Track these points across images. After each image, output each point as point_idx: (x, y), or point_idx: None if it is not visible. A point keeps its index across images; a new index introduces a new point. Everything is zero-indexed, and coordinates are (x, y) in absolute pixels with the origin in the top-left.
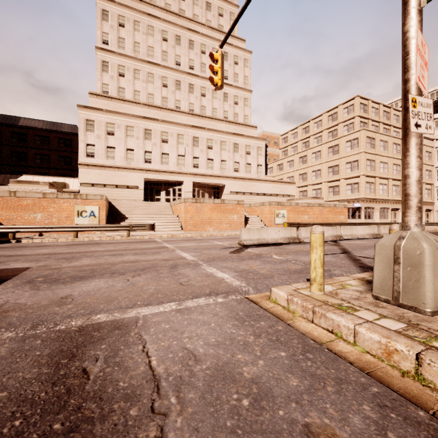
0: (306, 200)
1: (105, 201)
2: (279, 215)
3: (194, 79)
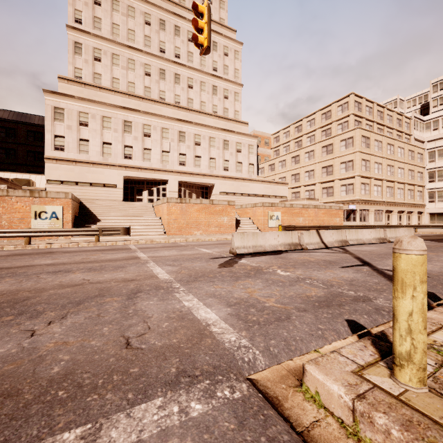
0: (300, 202)
1: (71, 200)
2: (273, 218)
3: (180, 68)
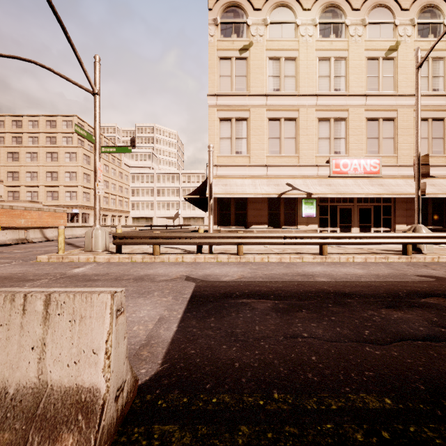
0: (22, 204)
1: None
2: None
3: None
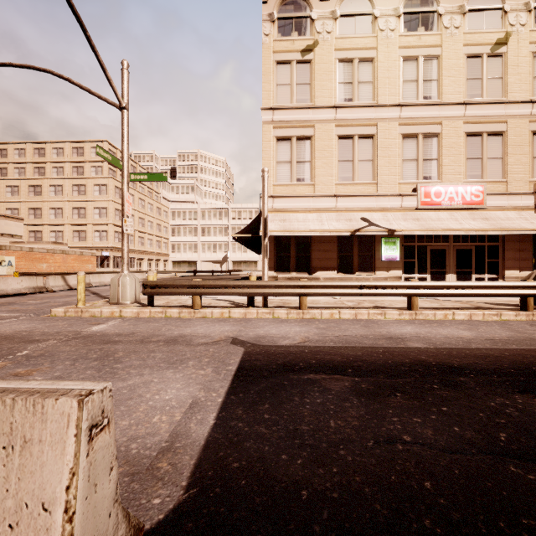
0: (44, 245)
1: None
2: (3, 263)
3: None
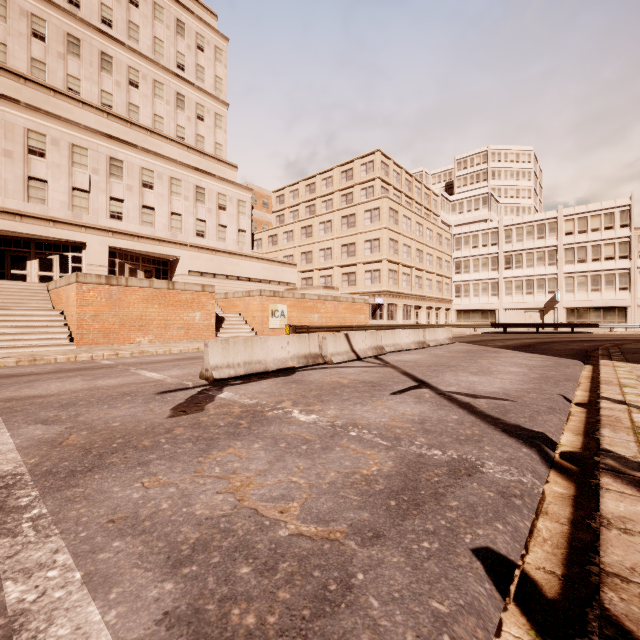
0: (315, 291)
1: None
2: (276, 314)
3: (114, 46)
